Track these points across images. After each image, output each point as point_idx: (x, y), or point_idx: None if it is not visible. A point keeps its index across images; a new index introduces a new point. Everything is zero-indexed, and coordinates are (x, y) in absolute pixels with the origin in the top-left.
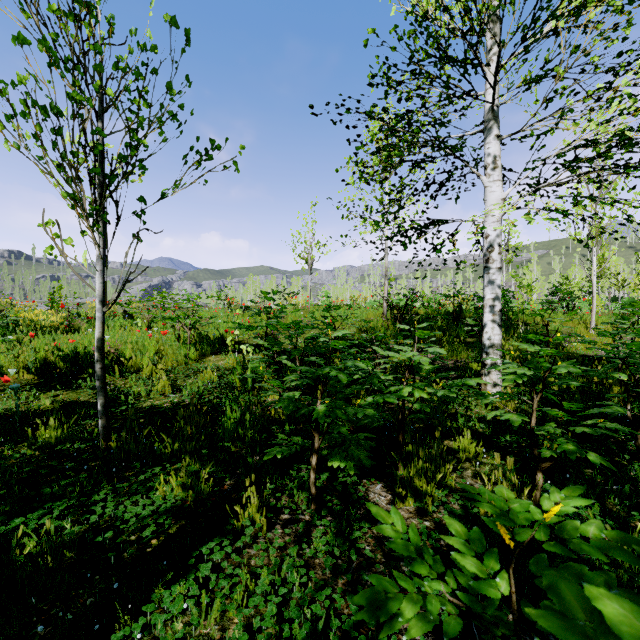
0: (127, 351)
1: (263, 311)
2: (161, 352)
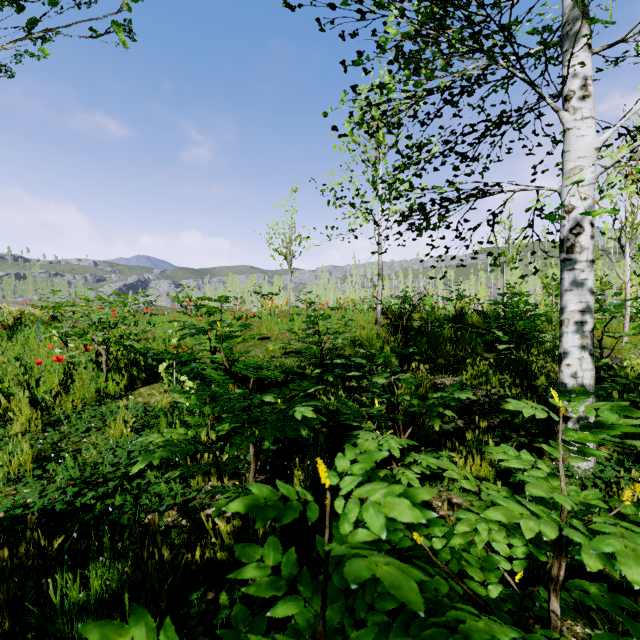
0: (6, 385)
1: (233, 316)
2: (69, 382)
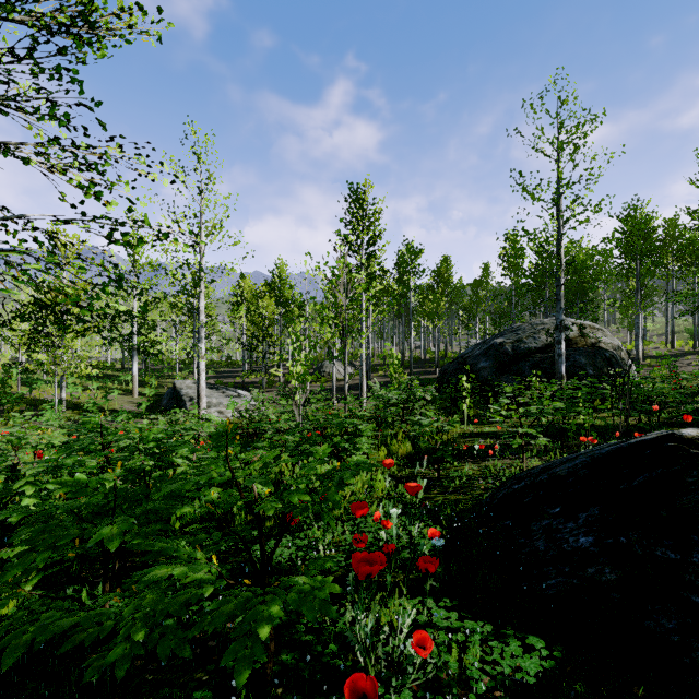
0: None
1: None
2: None
